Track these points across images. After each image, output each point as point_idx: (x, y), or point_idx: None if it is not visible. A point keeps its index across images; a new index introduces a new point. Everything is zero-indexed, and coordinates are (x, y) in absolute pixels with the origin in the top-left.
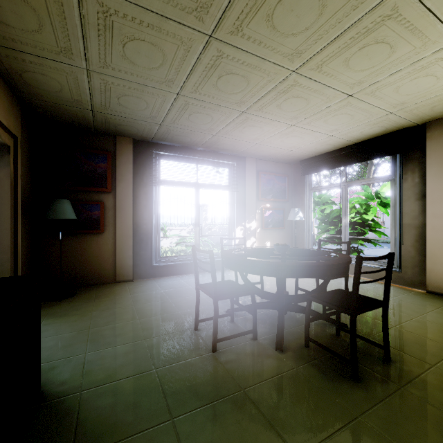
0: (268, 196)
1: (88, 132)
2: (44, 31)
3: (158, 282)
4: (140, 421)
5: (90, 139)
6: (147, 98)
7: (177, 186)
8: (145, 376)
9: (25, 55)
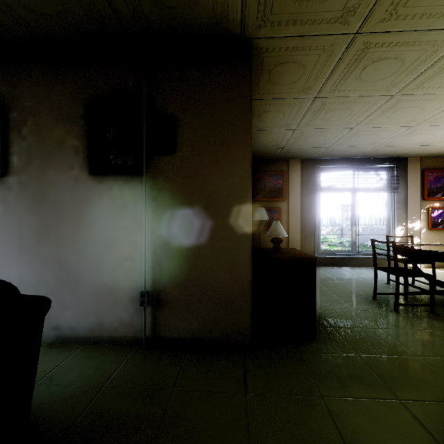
0: (437, 195)
1: (271, 160)
2: (282, 119)
3: (321, 269)
4: (359, 325)
5: (272, 165)
6: (326, 134)
7: (335, 192)
8: (350, 312)
9: (264, 131)
